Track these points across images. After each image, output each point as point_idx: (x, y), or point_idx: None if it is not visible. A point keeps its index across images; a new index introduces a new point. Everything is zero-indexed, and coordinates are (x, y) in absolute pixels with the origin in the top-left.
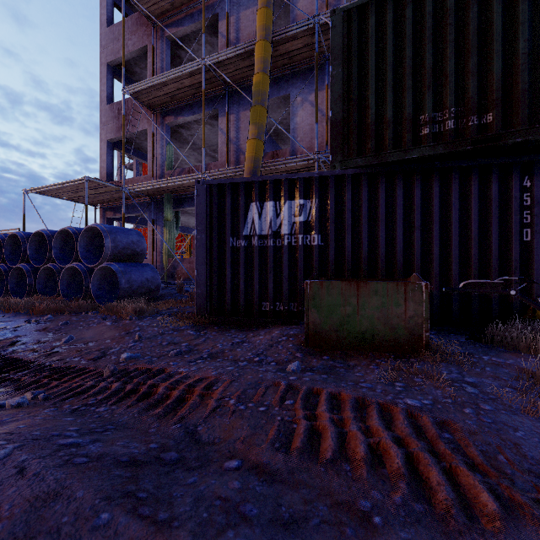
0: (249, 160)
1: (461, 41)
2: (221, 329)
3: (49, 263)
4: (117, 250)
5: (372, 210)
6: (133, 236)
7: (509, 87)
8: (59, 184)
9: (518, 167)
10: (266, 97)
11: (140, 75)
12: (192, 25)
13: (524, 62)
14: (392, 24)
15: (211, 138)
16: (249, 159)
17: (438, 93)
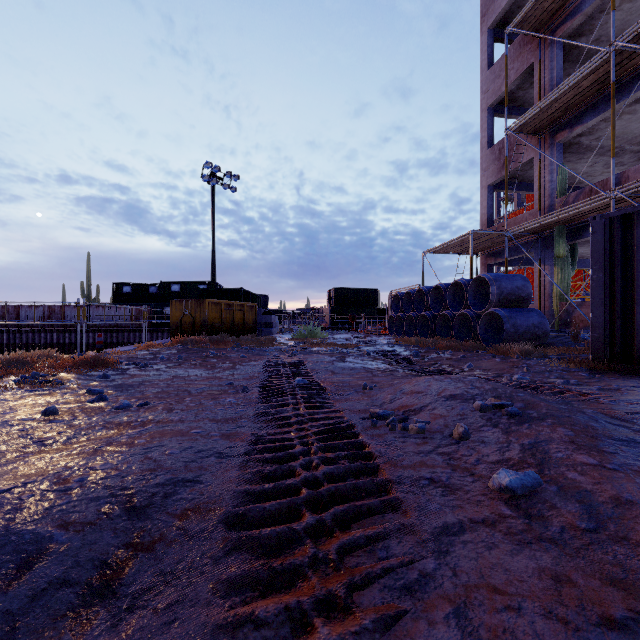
0: None
1: None
2: (624, 377)
3: (444, 311)
4: (502, 296)
5: None
6: (517, 281)
7: None
8: (448, 242)
9: None
10: None
11: (523, 97)
12: (596, 1)
13: None
14: None
15: (631, 129)
16: None
17: None
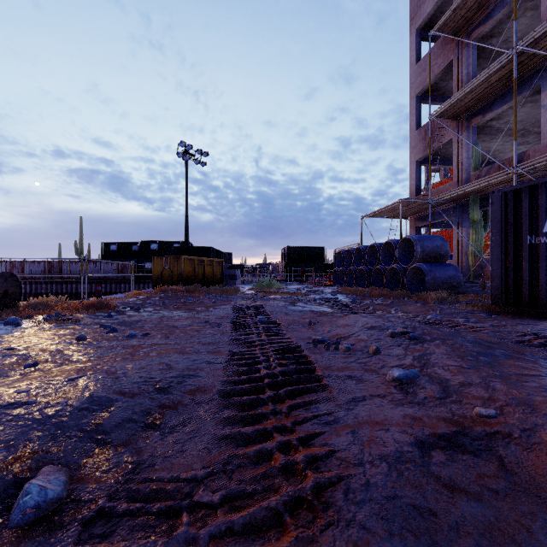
0: None
1: None
2: (514, 317)
3: (378, 265)
4: (424, 253)
5: None
6: (437, 241)
7: None
8: (382, 208)
9: None
10: None
11: (445, 87)
12: (503, 10)
13: None
14: None
15: (534, 115)
16: None
17: None
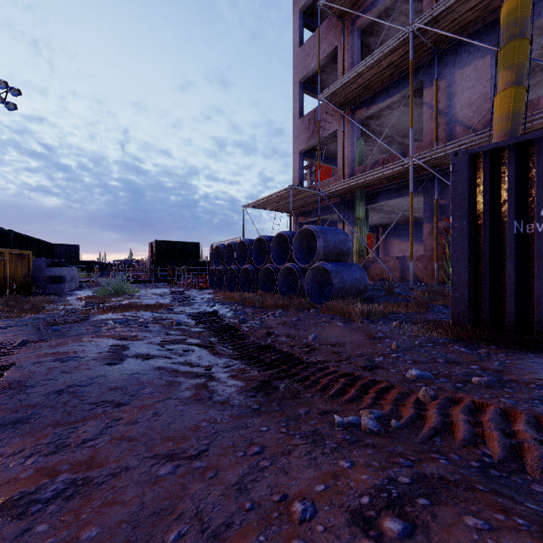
0: (502, 119)
1: None
2: (505, 350)
3: (267, 264)
4: (327, 249)
5: None
6: (340, 235)
7: None
8: (268, 196)
9: None
10: (527, 24)
11: (325, 82)
12: (387, 0)
13: None
14: None
15: (402, 122)
16: (502, 116)
17: None
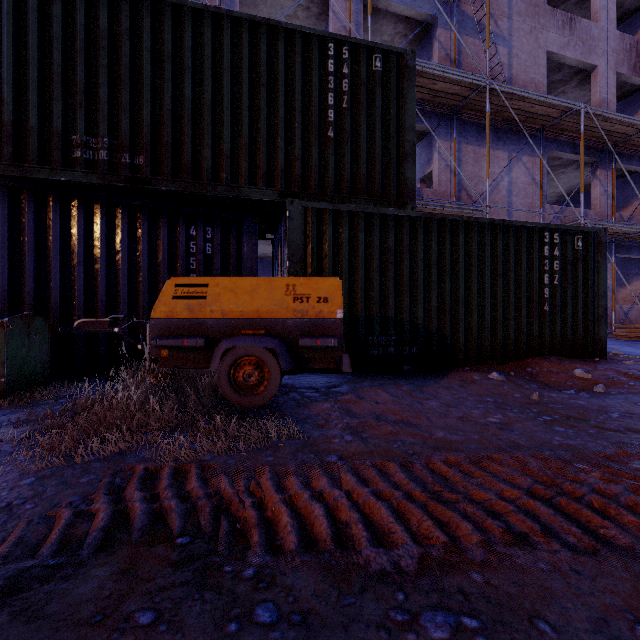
0: None
1: (117, 72)
2: None
3: None
4: None
5: (17, 234)
6: None
7: (158, 136)
8: None
9: (185, 216)
10: None
11: None
12: None
13: (169, 118)
14: (37, 12)
15: None
16: None
17: (93, 116)
